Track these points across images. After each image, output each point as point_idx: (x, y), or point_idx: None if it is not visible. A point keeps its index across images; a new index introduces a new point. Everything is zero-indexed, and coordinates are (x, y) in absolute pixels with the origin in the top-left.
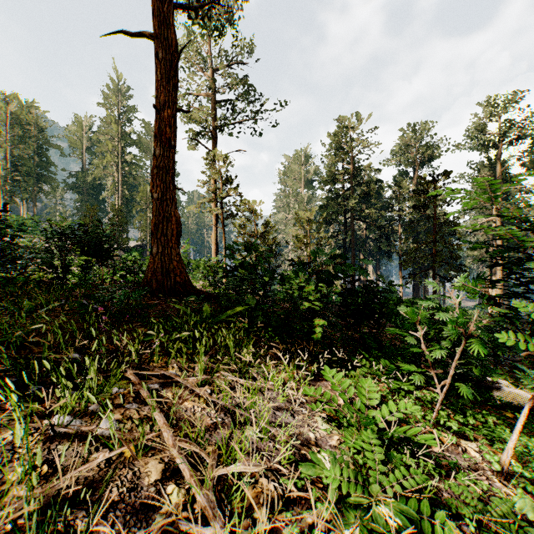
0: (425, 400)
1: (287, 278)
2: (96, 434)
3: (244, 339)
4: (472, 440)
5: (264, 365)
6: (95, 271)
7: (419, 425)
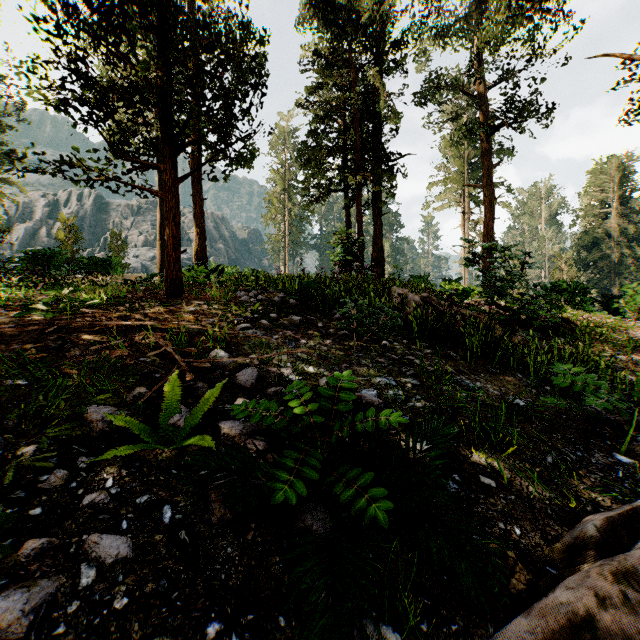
0: None
1: None
2: None
3: None
4: None
5: None
6: None
7: None
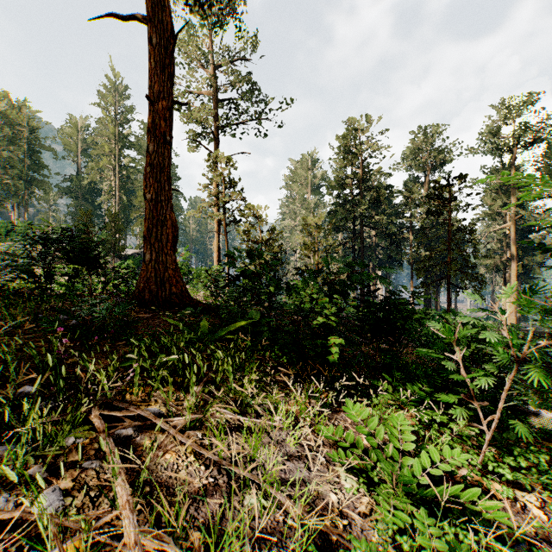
0: (463, 434)
1: (294, 287)
2: (26, 518)
3: (247, 360)
4: (529, 490)
5: (270, 395)
6: (85, 280)
7: (462, 471)
